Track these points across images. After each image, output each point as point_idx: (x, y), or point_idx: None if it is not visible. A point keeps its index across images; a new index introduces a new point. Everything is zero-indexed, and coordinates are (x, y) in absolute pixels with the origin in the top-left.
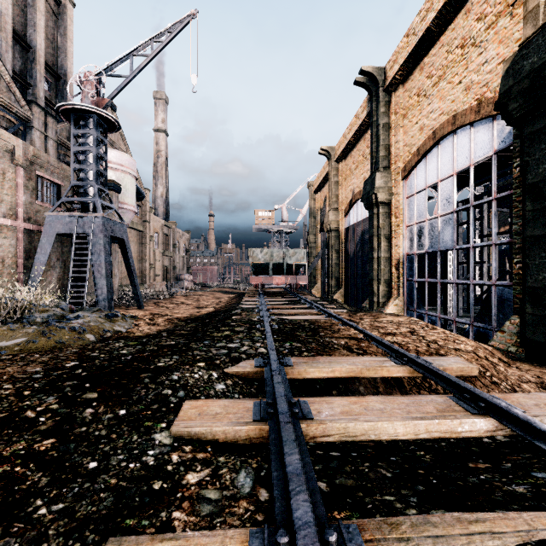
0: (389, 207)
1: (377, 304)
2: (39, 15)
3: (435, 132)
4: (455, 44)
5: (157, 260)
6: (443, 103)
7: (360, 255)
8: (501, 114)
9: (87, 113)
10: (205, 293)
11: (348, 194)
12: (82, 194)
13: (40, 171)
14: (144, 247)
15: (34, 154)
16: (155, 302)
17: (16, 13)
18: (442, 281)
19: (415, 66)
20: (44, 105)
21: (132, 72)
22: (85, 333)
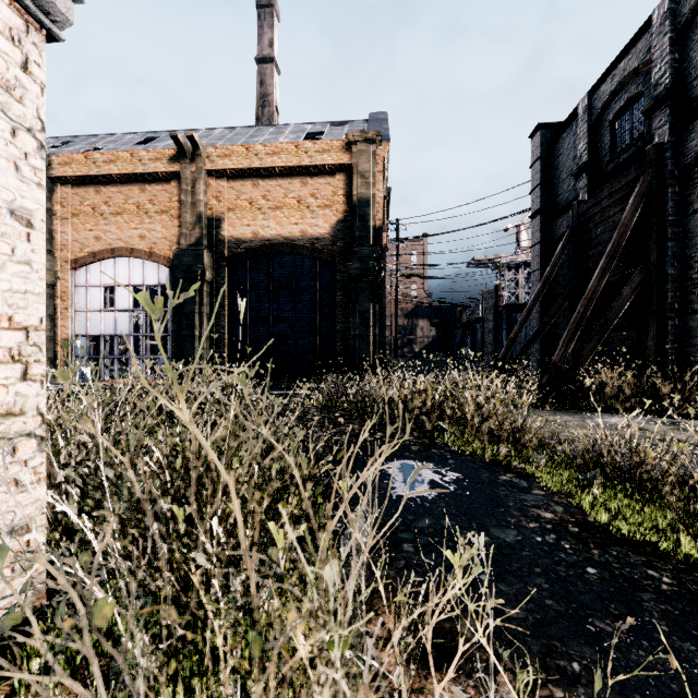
0: (53, 289)
1: None
2: None
3: (114, 250)
4: (132, 201)
5: None
6: (121, 233)
7: None
8: (172, 274)
9: None
10: None
11: None
12: None
13: None
14: None
15: None
16: None
17: None
18: (119, 357)
19: (91, 184)
20: None
21: None
22: None
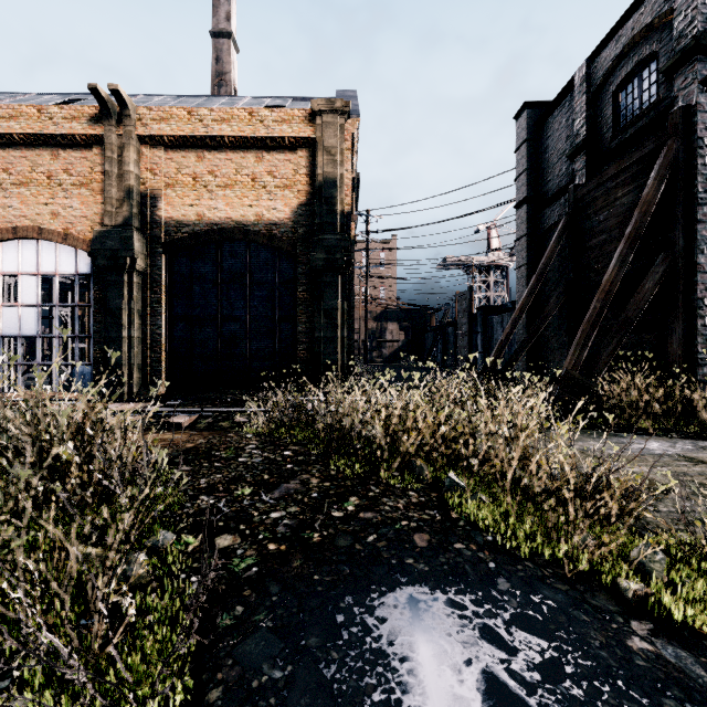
0: None
1: None
2: None
3: (17, 229)
4: (41, 169)
5: None
6: (26, 208)
7: None
8: (92, 260)
9: None
10: None
11: None
12: None
13: None
14: None
15: None
16: None
17: None
18: (24, 363)
19: None
20: None
21: None
22: None
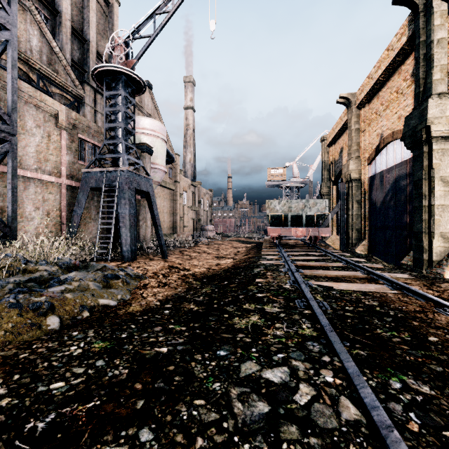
0: (447, 142)
1: (428, 262)
2: (92, 13)
3: None
4: None
5: (185, 214)
6: None
7: (392, 204)
8: None
9: (116, 75)
10: (224, 242)
11: (373, 139)
12: (113, 151)
13: (82, 134)
14: (175, 203)
15: (76, 119)
16: (181, 250)
17: (75, 13)
18: None
19: None
20: (97, 88)
21: (155, 30)
22: (50, 313)
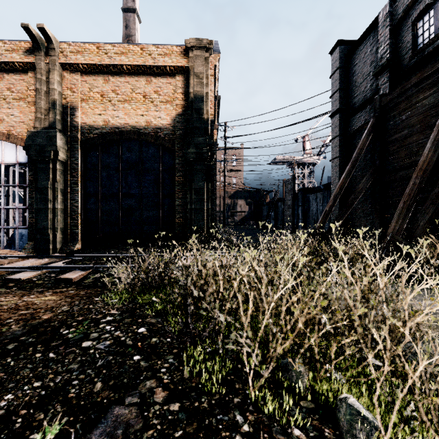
0: None
1: None
2: None
3: None
4: None
5: None
6: None
7: None
8: (26, 153)
9: None
10: None
11: None
12: None
13: None
14: None
15: None
16: None
17: None
18: None
19: None
20: None
21: None
22: None
